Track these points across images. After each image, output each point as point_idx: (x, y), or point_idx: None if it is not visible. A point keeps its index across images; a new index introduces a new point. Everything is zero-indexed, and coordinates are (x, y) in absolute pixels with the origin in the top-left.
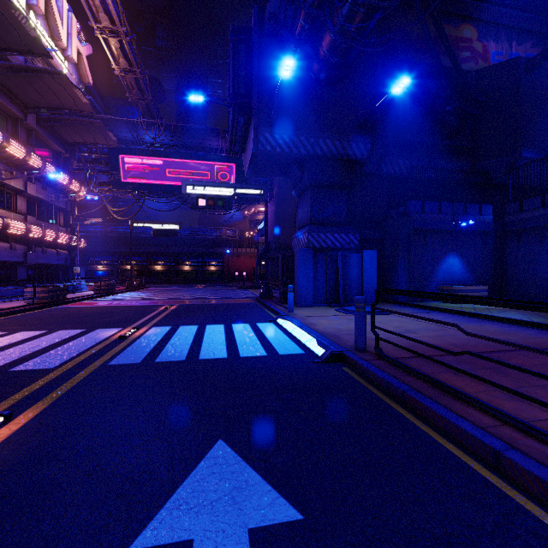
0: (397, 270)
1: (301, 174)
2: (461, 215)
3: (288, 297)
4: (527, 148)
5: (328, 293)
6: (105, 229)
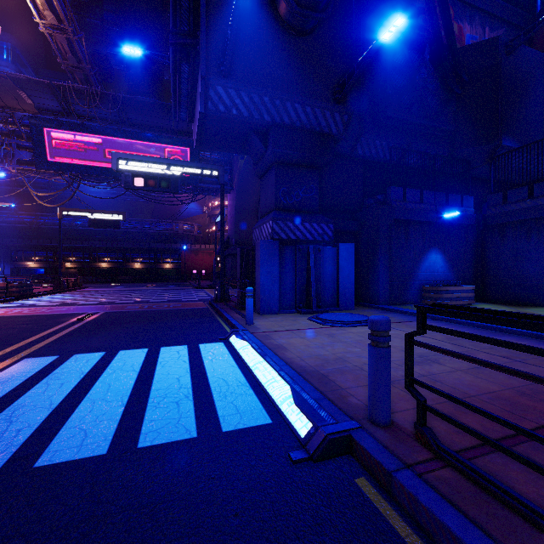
0: (377, 267)
1: (264, 147)
2: (443, 206)
3: (247, 304)
4: (507, 136)
5: (297, 296)
6: (37, 220)
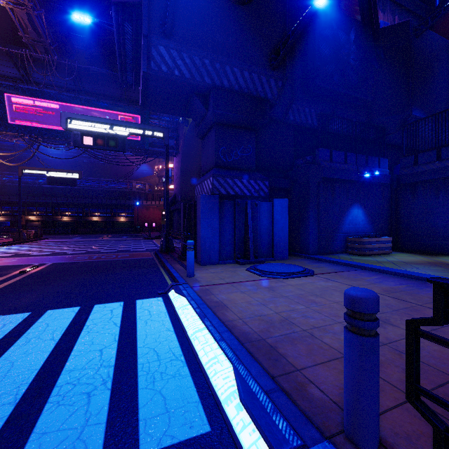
0: (307, 221)
1: (205, 109)
2: (363, 166)
3: (188, 256)
4: (416, 107)
5: (236, 247)
6: (3, 178)
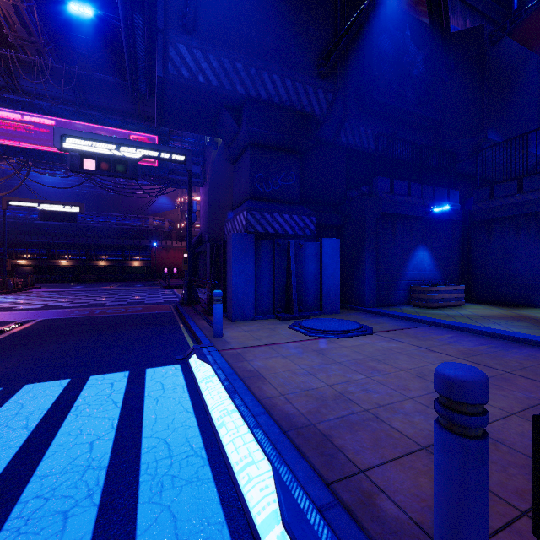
0: (363, 265)
1: (237, 126)
2: (430, 200)
3: (214, 311)
4: (492, 129)
5: (276, 299)
6: None
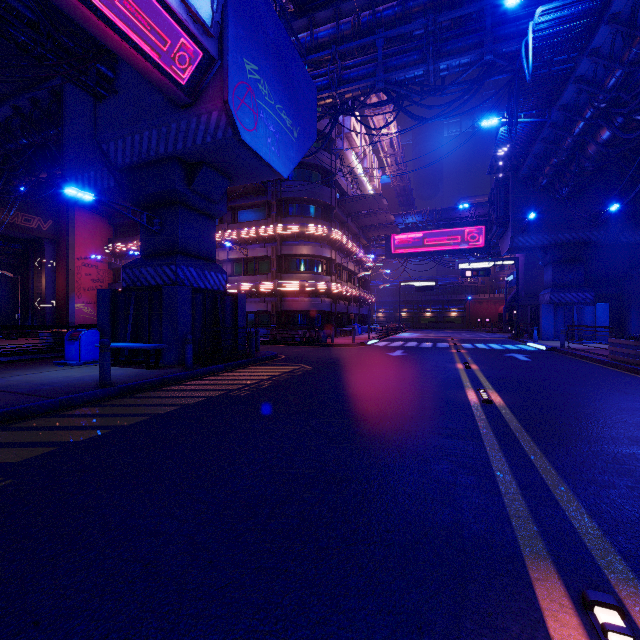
0: (630, 317)
1: (545, 255)
2: None
3: (534, 333)
4: None
5: (565, 332)
6: None
